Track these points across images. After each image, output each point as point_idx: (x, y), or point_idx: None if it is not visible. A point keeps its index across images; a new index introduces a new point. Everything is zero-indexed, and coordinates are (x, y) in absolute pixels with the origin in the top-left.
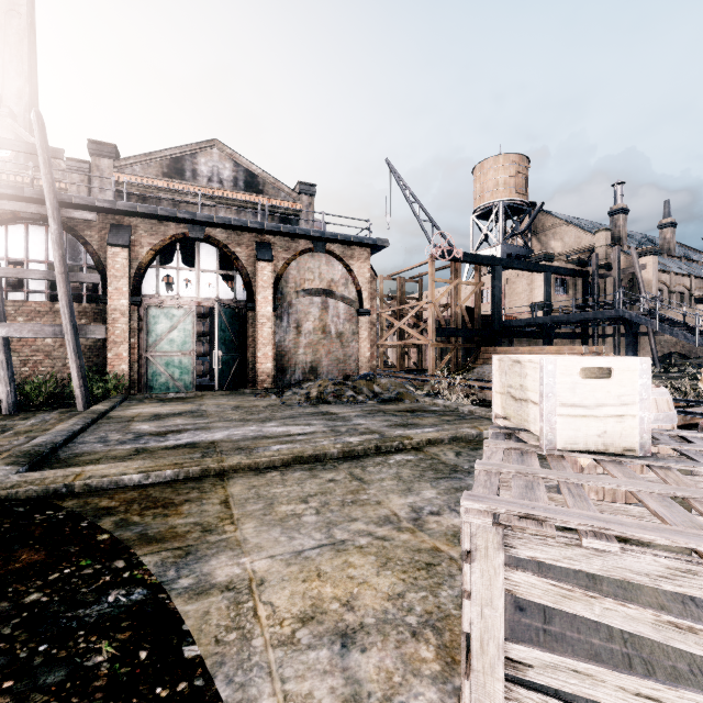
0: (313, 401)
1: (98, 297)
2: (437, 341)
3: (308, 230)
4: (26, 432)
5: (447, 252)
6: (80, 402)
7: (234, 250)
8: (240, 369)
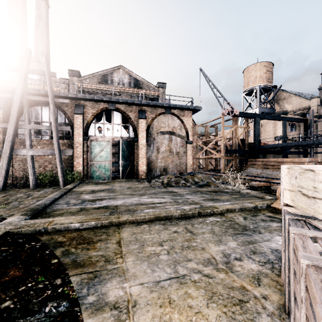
0: (165, 185)
1: (70, 137)
2: (225, 156)
3: (162, 103)
4: (37, 197)
5: (231, 111)
6: (61, 184)
7: (128, 114)
8: (131, 169)
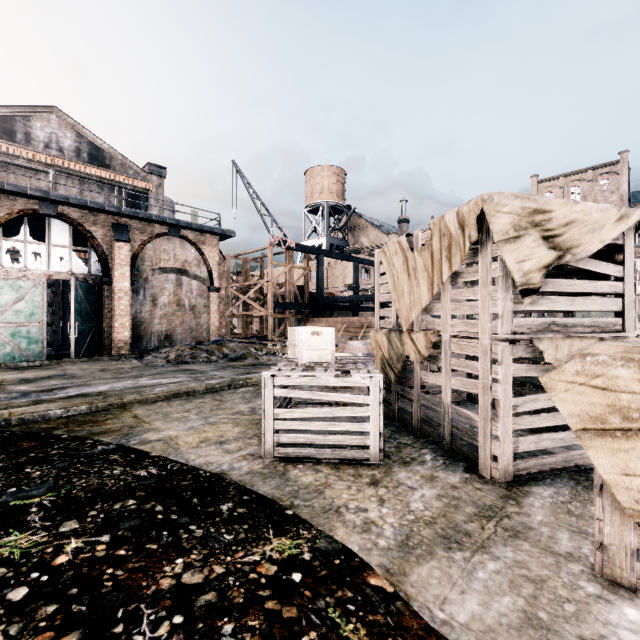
0: (174, 362)
1: None
2: (276, 312)
3: (164, 217)
4: None
5: (283, 241)
6: None
7: (89, 229)
8: (95, 338)
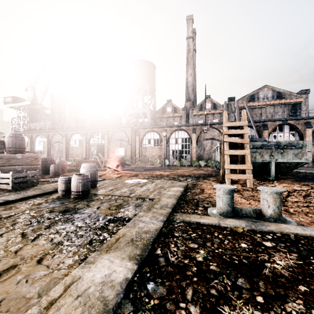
0: None
1: None
2: None
3: None
4: None
5: None
6: None
7: (296, 126)
8: None
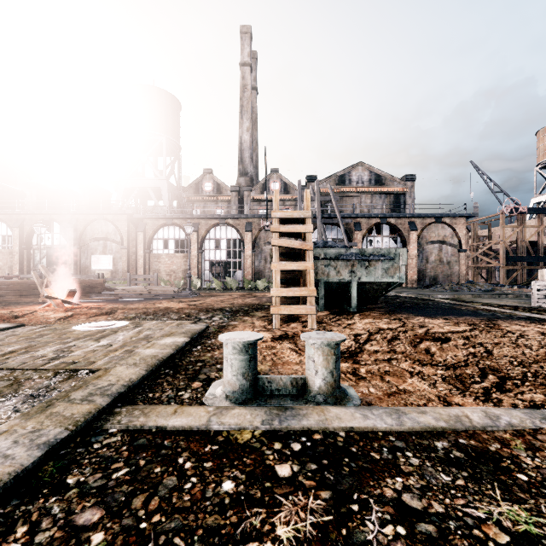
0: (451, 290)
1: None
2: (505, 264)
3: (434, 214)
4: None
5: (514, 209)
6: None
7: (398, 227)
8: None
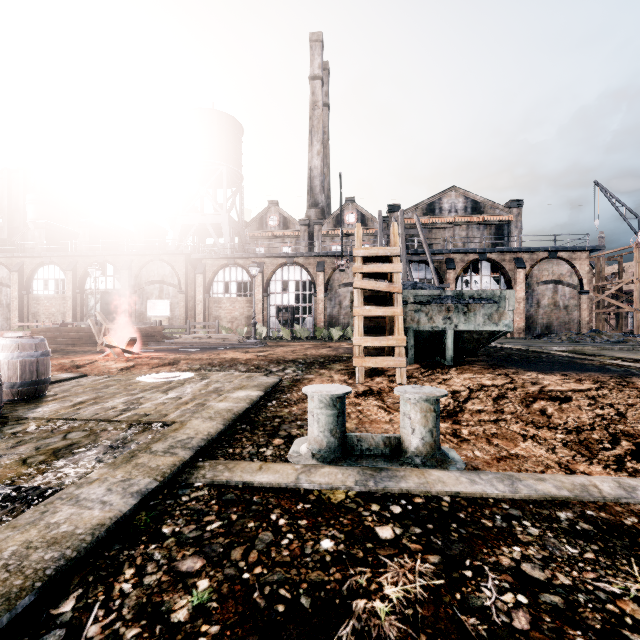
0: (570, 341)
1: None
2: None
3: (547, 247)
4: None
5: None
6: None
7: (501, 264)
8: None
